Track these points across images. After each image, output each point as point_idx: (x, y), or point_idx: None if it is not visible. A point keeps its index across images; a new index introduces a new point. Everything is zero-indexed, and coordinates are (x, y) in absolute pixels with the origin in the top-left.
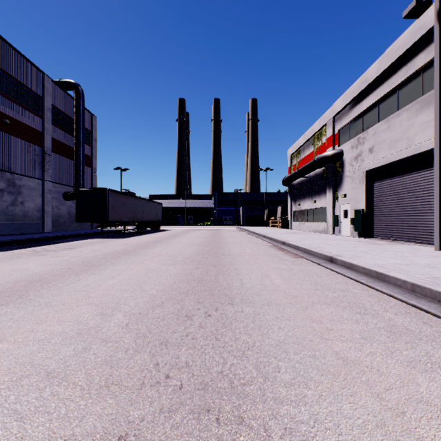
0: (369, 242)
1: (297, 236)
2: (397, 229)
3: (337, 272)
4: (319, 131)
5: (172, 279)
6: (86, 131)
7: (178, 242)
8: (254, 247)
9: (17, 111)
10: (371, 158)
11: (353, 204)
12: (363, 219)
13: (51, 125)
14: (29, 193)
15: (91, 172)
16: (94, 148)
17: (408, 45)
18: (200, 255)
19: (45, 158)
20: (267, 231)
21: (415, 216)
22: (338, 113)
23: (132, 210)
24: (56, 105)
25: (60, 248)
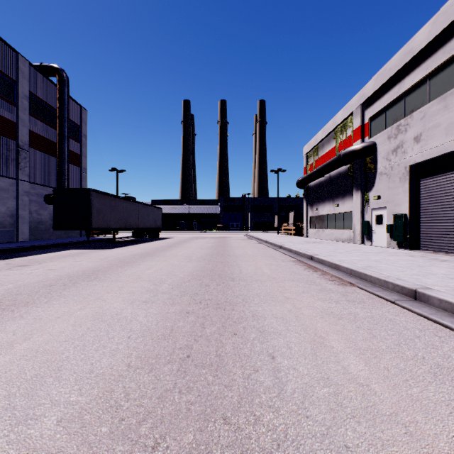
0: (427, 256)
1: (322, 247)
2: None
3: (450, 328)
4: (343, 122)
5: (126, 354)
6: (74, 125)
7: (173, 256)
8: (272, 263)
9: None
10: (417, 148)
11: (391, 207)
12: (405, 226)
13: (28, 116)
14: None
15: (80, 172)
16: (83, 145)
17: None
18: (198, 281)
19: (20, 153)
20: (281, 239)
21: None
22: (369, 98)
23: (124, 215)
24: (36, 92)
25: (9, 265)
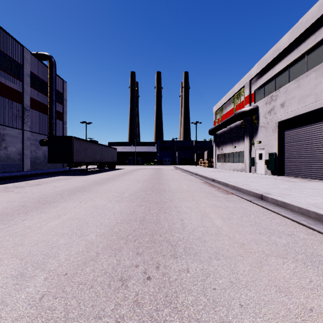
0: (284, 179)
1: (222, 174)
2: (306, 169)
3: (271, 210)
4: (238, 92)
5: (115, 219)
6: (58, 93)
7: (127, 179)
8: (189, 183)
9: (1, 76)
10: (282, 111)
11: (267, 148)
12: (275, 160)
13: (29, 87)
14: (11, 140)
15: (62, 124)
16: (64, 106)
17: (316, 16)
18: (144, 192)
19: (25, 112)
20: (197, 169)
21: (322, 158)
22: (254, 77)
23: (93, 153)
24: (34, 72)
25: (28, 184)
